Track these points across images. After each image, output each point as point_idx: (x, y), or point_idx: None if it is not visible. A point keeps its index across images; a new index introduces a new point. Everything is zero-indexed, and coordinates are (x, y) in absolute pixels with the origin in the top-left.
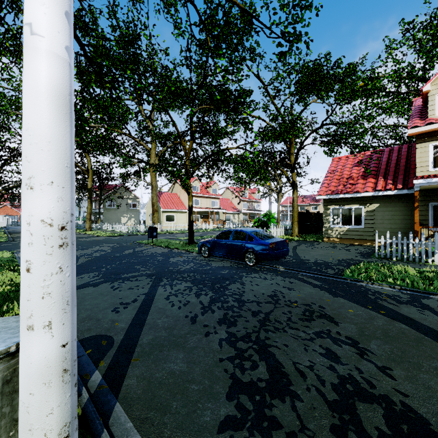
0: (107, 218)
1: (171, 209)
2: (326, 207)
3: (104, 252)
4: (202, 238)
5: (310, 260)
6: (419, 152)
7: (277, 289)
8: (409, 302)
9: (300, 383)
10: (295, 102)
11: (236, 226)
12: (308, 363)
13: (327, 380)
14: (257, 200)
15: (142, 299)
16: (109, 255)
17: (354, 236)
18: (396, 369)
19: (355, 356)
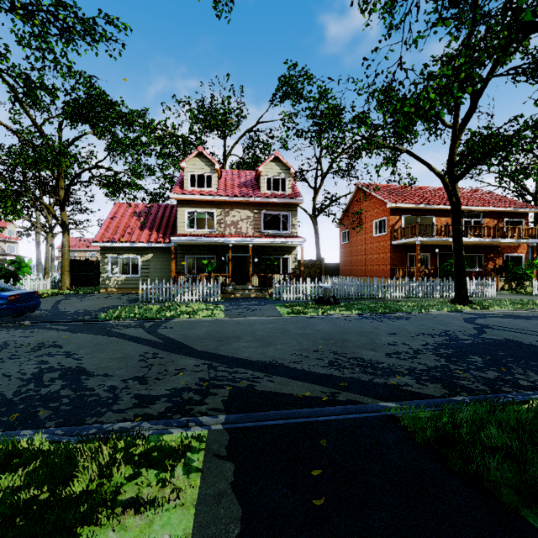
0: None
1: None
2: (103, 255)
3: None
4: None
5: (70, 311)
6: (179, 215)
7: (10, 340)
8: (134, 326)
9: (4, 380)
10: (65, 125)
11: None
12: (19, 370)
13: (30, 372)
14: (11, 239)
15: None
16: None
17: (132, 285)
18: (87, 356)
19: (62, 358)
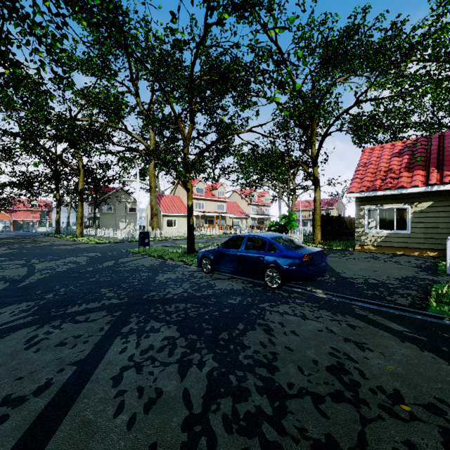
0: (104, 223)
1: (172, 212)
2: (358, 207)
3: (75, 264)
4: (206, 246)
5: (356, 278)
6: None
7: (337, 347)
8: None
9: None
10: (317, 82)
11: (244, 231)
12: None
13: None
14: (267, 204)
15: (61, 382)
16: (77, 270)
17: (396, 243)
18: None
19: None
